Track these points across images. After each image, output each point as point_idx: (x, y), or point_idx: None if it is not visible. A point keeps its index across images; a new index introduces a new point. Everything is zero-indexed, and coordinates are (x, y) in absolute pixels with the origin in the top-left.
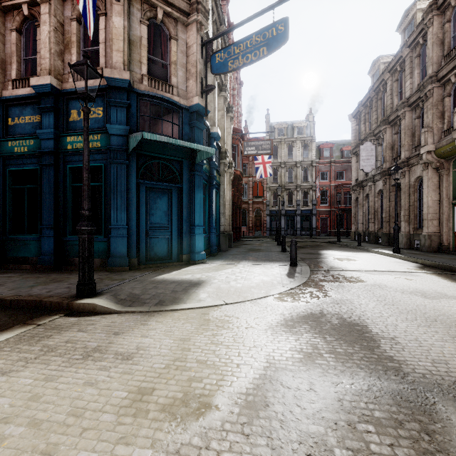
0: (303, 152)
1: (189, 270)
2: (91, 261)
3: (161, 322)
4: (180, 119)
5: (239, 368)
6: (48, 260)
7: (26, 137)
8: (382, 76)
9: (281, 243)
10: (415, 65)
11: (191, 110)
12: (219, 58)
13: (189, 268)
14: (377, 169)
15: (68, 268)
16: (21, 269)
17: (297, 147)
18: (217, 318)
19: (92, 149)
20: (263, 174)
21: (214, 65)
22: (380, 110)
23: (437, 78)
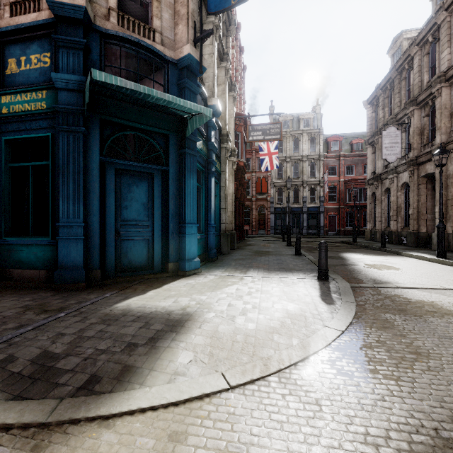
0: (309, 146)
1: (173, 288)
2: None
3: None
4: (165, 77)
5: None
6: None
7: None
8: (408, 51)
9: (291, 243)
10: None
11: (180, 65)
12: None
13: (174, 285)
14: (400, 159)
15: (2, 283)
16: None
17: (303, 140)
18: None
19: (35, 113)
20: (269, 167)
21: (212, 0)
22: (404, 92)
23: None
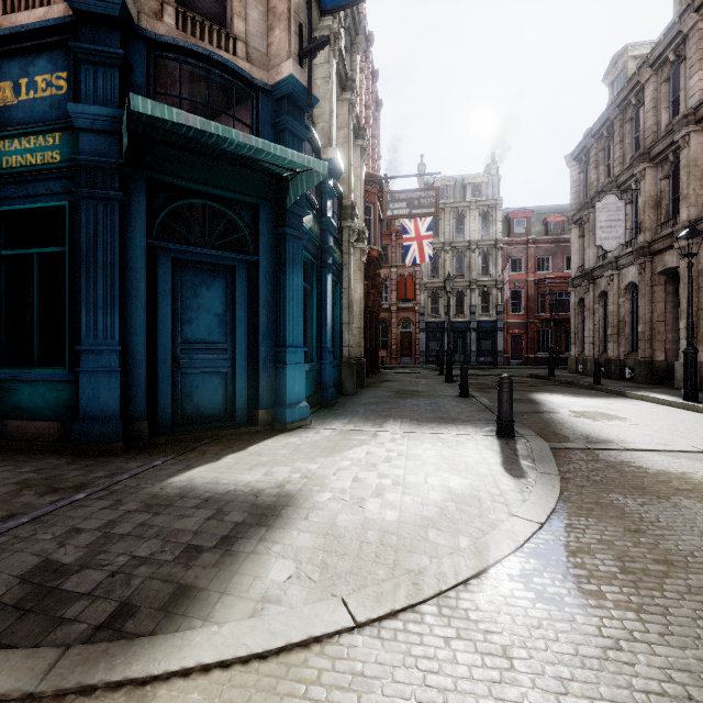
0: (481, 226)
1: (265, 451)
2: None
3: None
4: (253, 112)
5: None
6: None
7: None
8: (637, 76)
9: (452, 378)
10: None
11: (277, 94)
12: None
13: (266, 446)
14: (623, 247)
15: None
16: None
17: (471, 217)
18: None
19: (43, 169)
20: (419, 258)
21: None
22: (629, 140)
23: None
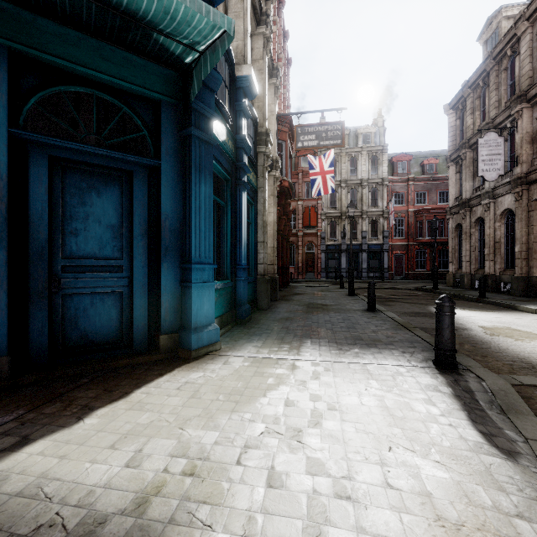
0: (370, 167)
1: (152, 399)
2: None
3: None
4: None
5: None
6: None
7: None
8: (513, 30)
9: (354, 292)
10: None
11: None
12: None
13: (158, 388)
14: (499, 178)
15: None
16: None
17: (362, 160)
18: None
19: None
20: (323, 190)
21: None
22: (504, 87)
23: None
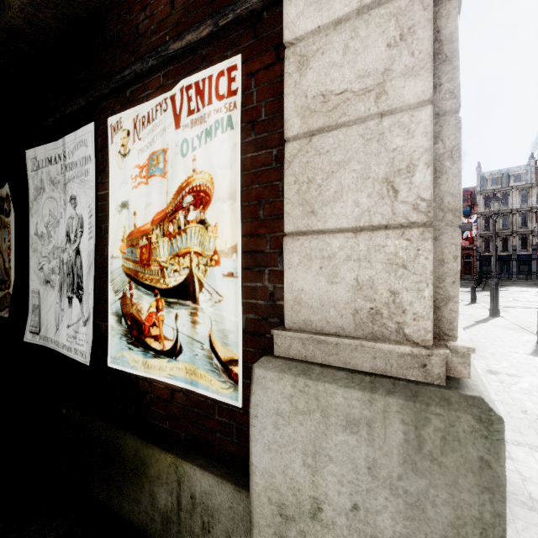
0: (520, 199)
1: None
2: None
3: None
4: None
5: None
6: None
7: None
8: None
9: (481, 282)
10: None
11: None
12: None
13: None
14: None
15: None
16: None
17: (513, 195)
18: None
19: None
20: (469, 235)
21: None
22: None
23: None
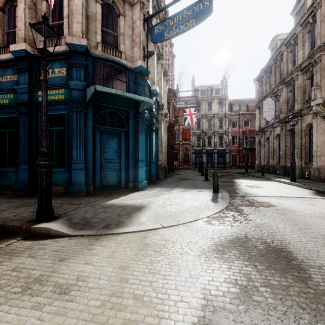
0: (219, 107)
1: (133, 196)
2: (49, 191)
3: (105, 246)
4: (127, 78)
5: (175, 306)
6: (23, 187)
7: (7, 91)
8: (280, 49)
9: (203, 173)
10: (305, 39)
11: (135, 71)
12: (157, 30)
13: (133, 194)
14: (275, 119)
15: None
16: (3, 194)
17: (214, 103)
18: (155, 242)
19: (58, 101)
20: (190, 123)
21: (154, 35)
22: (277, 75)
23: (324, 48)
